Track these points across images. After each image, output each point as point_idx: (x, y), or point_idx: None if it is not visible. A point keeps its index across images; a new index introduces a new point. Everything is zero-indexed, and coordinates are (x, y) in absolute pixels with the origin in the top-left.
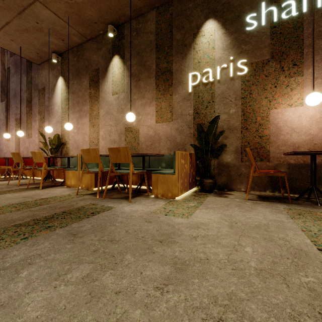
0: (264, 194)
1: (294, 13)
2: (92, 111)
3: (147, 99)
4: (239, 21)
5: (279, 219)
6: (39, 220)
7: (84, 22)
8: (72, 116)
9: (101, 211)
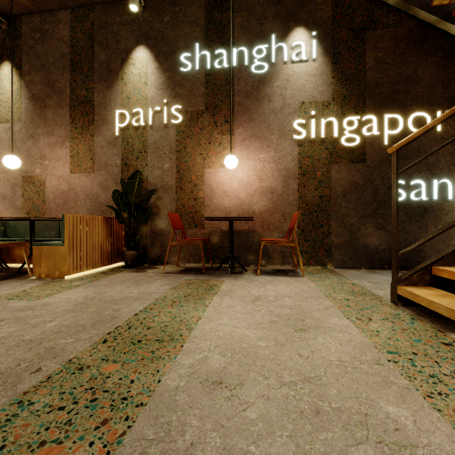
0: (195, 266)
1: (226, 65)
2: None
3: (57, 137)
4: (174, 58)
5: (156, 290)
6: None
7: None
8: None
9: None
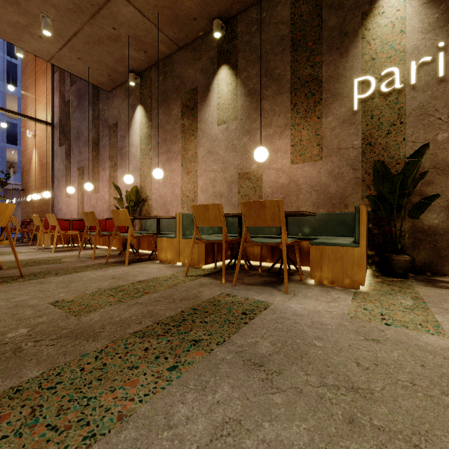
0: None
1: None
2: (186, 152)
3: (275, 128)
4: None
5: None
6: (166, 324)
7: (178, 20)
8: (156, 160)
9: (255, 309)
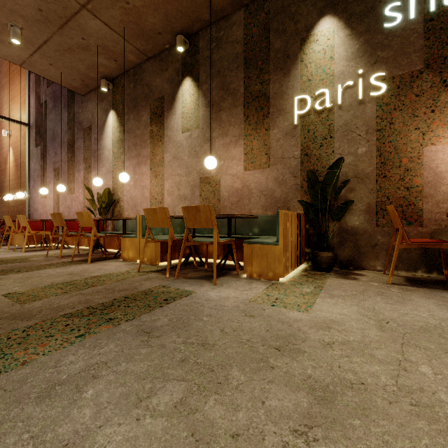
0: (414, 276)
1: None
2: (154, 156)
3: (231, 137)
4: (372, 16)
5: None
6: (95, 308)
7: (144, 33)
8: (127, 163)
9: (177, 296)
